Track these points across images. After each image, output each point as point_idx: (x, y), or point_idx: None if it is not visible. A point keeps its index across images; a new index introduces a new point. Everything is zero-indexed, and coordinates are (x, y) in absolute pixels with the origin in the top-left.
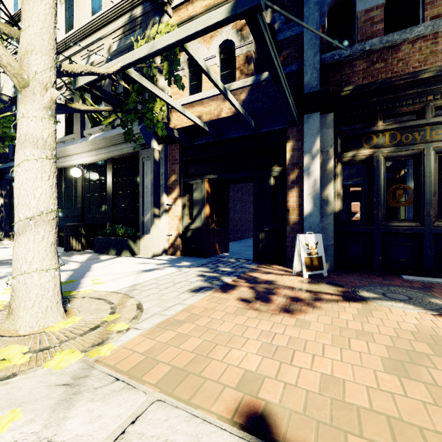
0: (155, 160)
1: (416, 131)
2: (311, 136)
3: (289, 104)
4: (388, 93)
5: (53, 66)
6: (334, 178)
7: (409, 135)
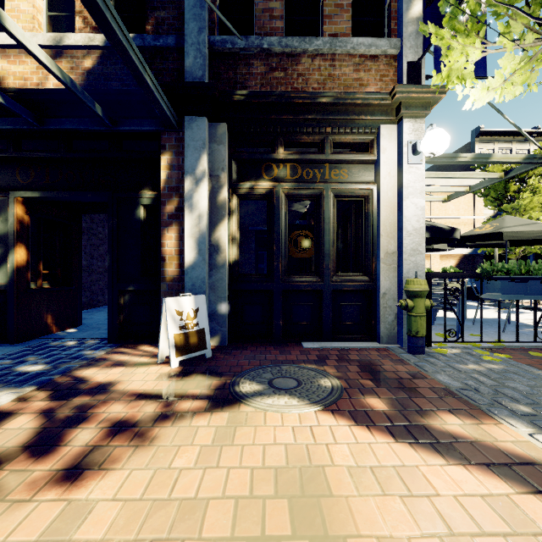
0: None
1: (317, 167)
2: (195, 150)
3: (148, 84)
4: (288, 112)
5: None
6: (228, 216)
7: (310, 171)
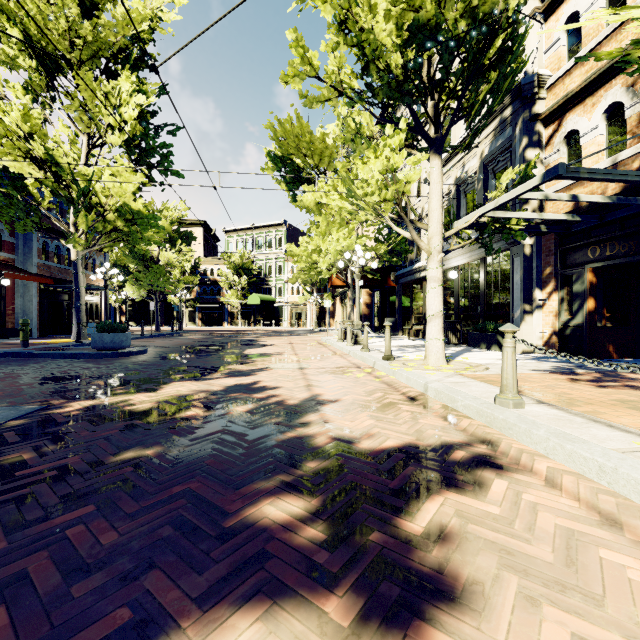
0: (525, 256)
1: None
2: None
3: None
4: None
5: (441, 239)
6: None
7: None
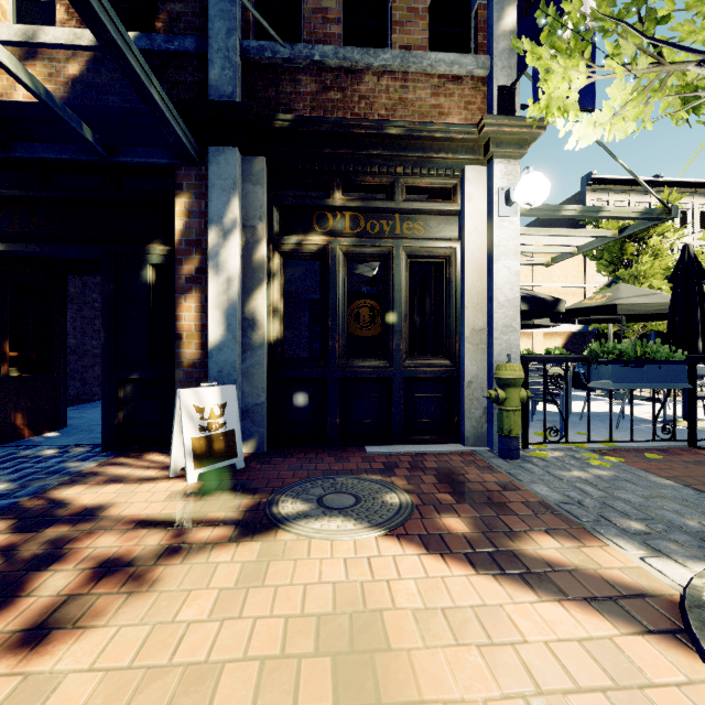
0: None
1: (385, 218)
2: (223, 191)
3: (155, 101)
4: (346, 145)
5: None
6: (268, 280)
7: (376, 223)
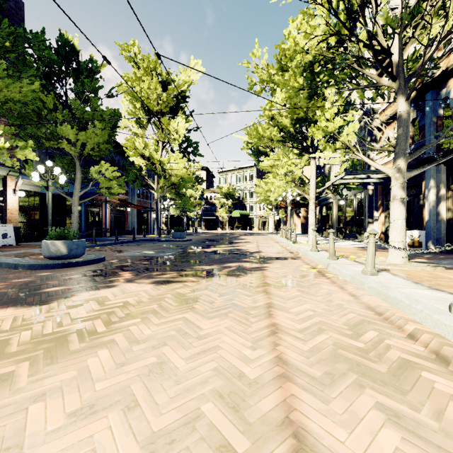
0: (369, 195)
1: None
2: (428, 179)
3: None
4: None
5: (314, 193)
6: (445, 200)
7: None
